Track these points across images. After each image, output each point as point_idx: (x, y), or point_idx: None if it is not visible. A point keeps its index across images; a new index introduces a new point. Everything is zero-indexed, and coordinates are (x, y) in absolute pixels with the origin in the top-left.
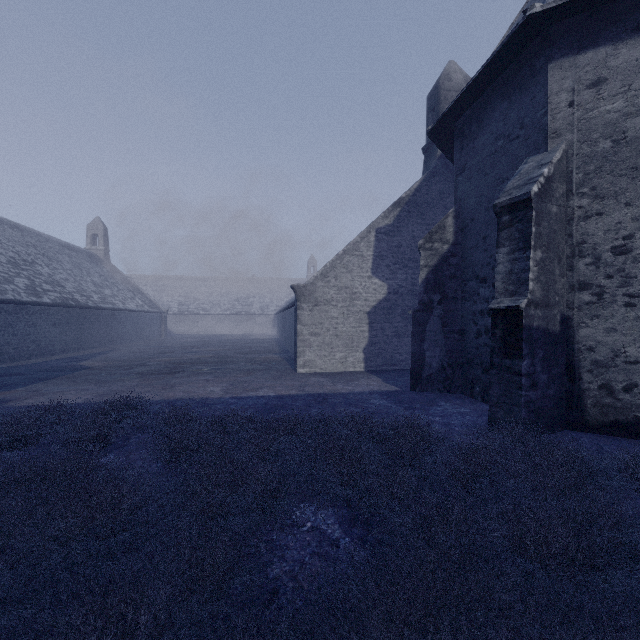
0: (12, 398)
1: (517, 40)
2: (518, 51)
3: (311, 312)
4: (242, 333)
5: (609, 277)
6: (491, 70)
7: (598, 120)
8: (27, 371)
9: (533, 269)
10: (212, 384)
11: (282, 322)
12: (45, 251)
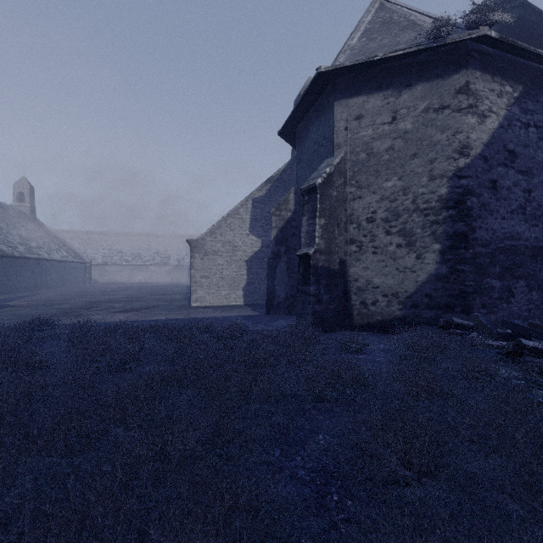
0: None
1: (317, 84)
2: (321, 90)
3: (202, 260)
4: (161, 281)
5: (365, 236)
6: (308, 99)
7: (359, 140)
8: None
9: (318, 230)
10: (119, 314)
11: None
12: None
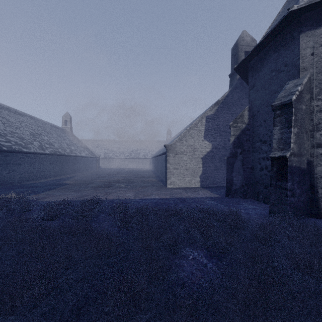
0: (40, 197)
1: (283, 23)
2: (283, 28)
3: (174, 158)
4: (134, 167)
5: None
6: (269, 38)
7: None
8: (41, 185)
9: (293, 137)
10: (128, 192)
11: (155, 162)
12: (45, 129)
